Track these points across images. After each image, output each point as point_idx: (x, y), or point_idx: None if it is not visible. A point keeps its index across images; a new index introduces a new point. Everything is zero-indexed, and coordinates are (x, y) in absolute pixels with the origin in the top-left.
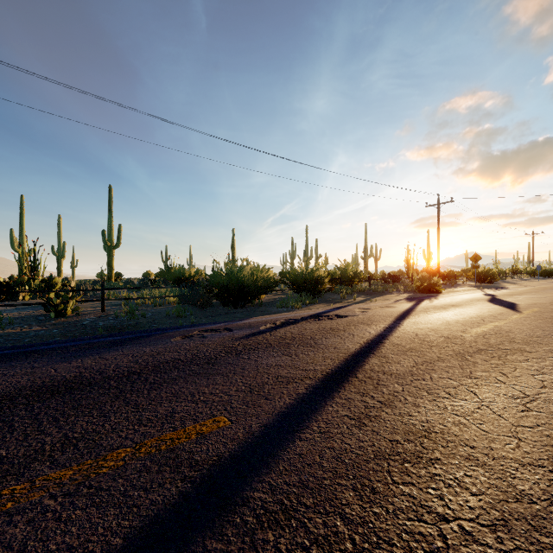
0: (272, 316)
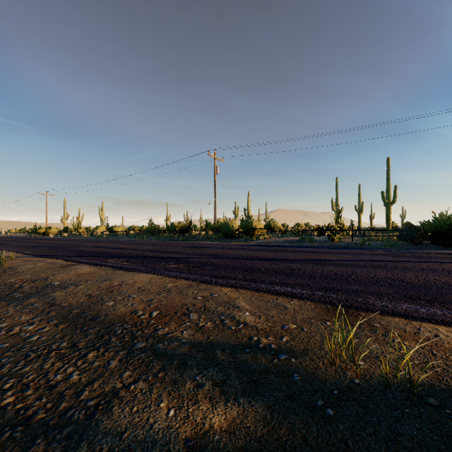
0: None
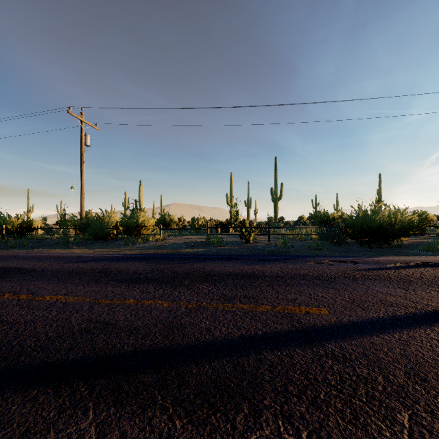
0: (407, 257)
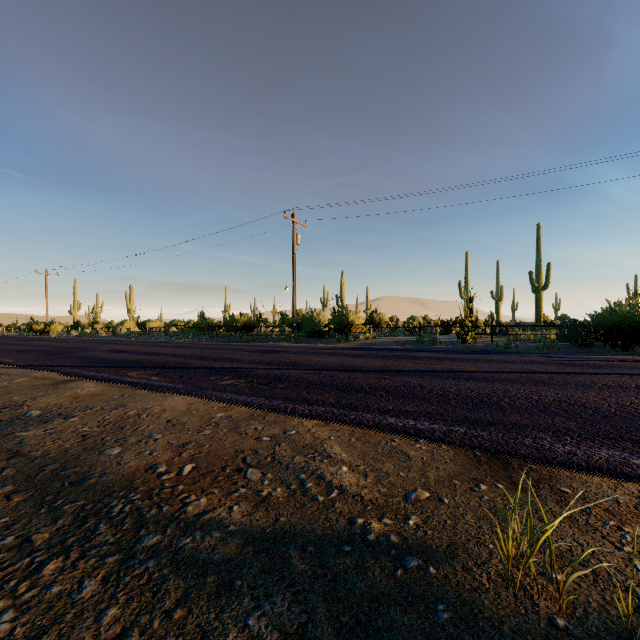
0: (639, 357)
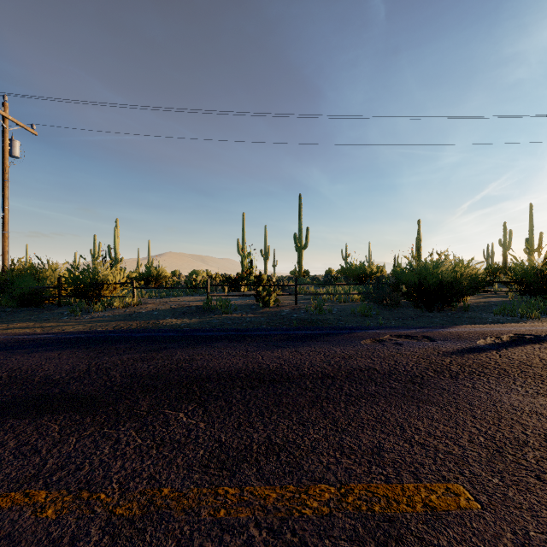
0: (491, 327)
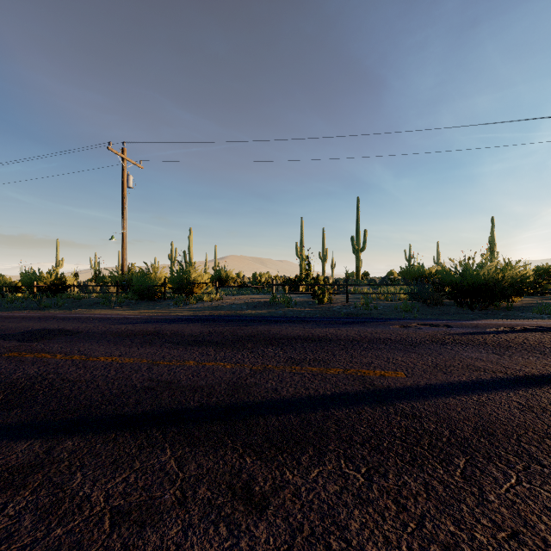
0: (515, 321)
